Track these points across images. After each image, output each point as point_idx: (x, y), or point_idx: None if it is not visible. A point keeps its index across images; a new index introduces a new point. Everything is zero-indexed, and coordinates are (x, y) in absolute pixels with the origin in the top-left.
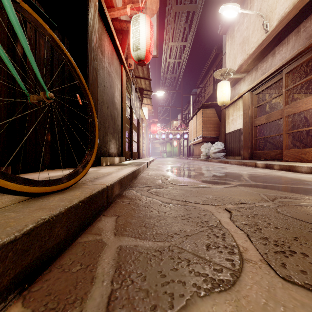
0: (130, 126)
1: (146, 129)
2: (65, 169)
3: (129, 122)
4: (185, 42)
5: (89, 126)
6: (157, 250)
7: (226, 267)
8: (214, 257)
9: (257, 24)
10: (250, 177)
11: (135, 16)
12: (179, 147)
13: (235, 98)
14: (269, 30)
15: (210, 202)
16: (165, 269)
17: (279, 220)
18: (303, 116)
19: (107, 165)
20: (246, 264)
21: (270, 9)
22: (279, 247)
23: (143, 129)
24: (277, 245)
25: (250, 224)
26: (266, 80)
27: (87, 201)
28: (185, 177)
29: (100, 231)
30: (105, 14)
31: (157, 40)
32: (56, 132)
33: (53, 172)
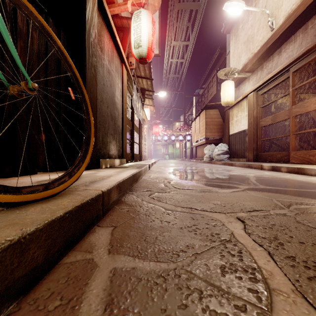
0: (131, 127)
1: (147, 130)
2: (60, 172)
3: (130, 123)
4: (188, 41)
5: (84, 124)
6: (160, 275)
7: (251, 302)
8: (232, 286)
9: (262, 22)
10: (258, 180)
11: (136, 12)
12: (181, 149)
13: (240, 98)
14: (275, 28)
15: (218, 209)
16: (171, 306)
17: (302, 232)
18: (310, 117)
19: (107, 168)
20: (276, 298)
21: (276, 6)
22: (311, 271)
23: (144, 131)
24: (308, 267)
25: (269, 237)
26: (272, 80)
27: (76, 211)
28: (189, 180)
29: (91, 248)
30: (105, 9)
31: (159, 38)
32: (42, 130)
33: (46, 176)
